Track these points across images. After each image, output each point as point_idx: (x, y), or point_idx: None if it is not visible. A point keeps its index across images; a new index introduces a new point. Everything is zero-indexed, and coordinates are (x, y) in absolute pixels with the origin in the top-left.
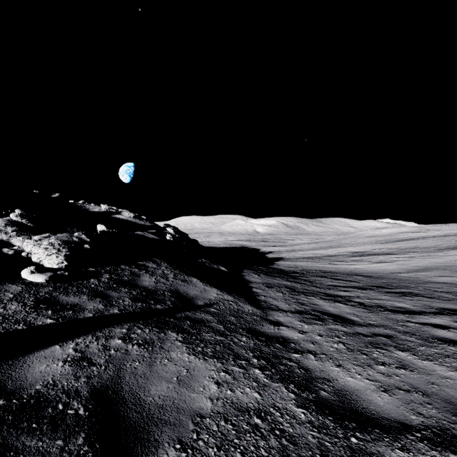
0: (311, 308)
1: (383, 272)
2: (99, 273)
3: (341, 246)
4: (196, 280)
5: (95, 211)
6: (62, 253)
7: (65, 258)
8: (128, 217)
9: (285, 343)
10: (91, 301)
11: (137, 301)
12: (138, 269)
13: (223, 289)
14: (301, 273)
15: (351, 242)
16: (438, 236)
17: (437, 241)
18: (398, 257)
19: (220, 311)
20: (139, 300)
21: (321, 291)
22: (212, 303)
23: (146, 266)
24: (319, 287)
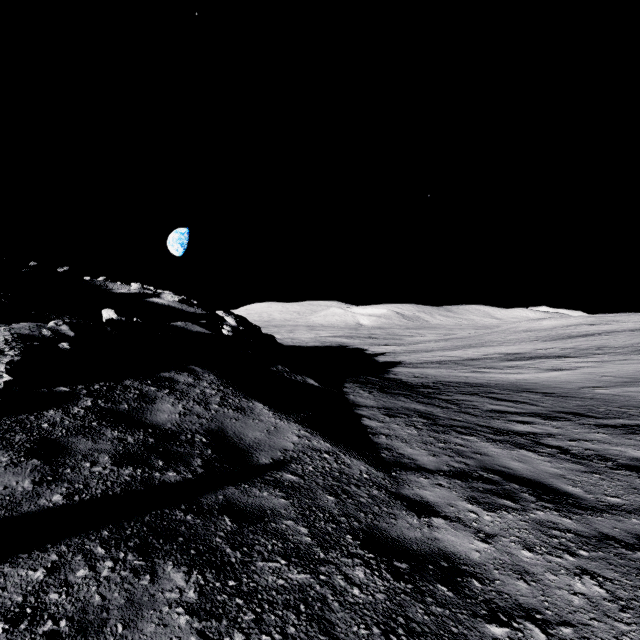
0: (479, 464)
1: (565, 386)
2: (74, 397)
3: (486, 345)
4: (262, 408)
5: (121, 292)
6: (5, 358)
7: (8, 367)
8: (172, 301)
9: (457, 576)
10: (11, 470)
11: (126, 463)
12: (157, 387)
13: (312, 424)
14: (436, 388)
15: (499, 339)
16: (629, 330)
17: (632, 338)
18: (579, 361)
19: (303, 480)
20: (132, 461)
21: (482, 423)
22: (288, 459)
23: (172, 381)
24: (474, 414)
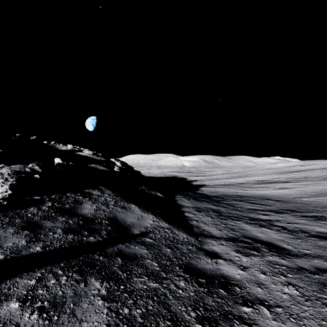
0: (242, 234)
1: (287, 197)
2: (42, 201)
3: (248, 176)
4: (135, 207)
5: (63, 149)
6: (8, 182)
7: (10, 187)
8: (88, 154)
9: (229, 285)
10: (15, 235)
11: (69, 233)
12: (83, 197)
13: (159, 215)
14: (222, 198)
15: (255, 173)
16: (321, 169)
17: (322, 172)
18: (294, 184)
19: (155, 241)
20: (72, 232)
21: (244, 215)
22: (148, 232)
23: (90, 194)
24: (240, 210)
